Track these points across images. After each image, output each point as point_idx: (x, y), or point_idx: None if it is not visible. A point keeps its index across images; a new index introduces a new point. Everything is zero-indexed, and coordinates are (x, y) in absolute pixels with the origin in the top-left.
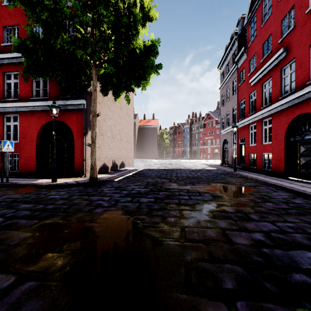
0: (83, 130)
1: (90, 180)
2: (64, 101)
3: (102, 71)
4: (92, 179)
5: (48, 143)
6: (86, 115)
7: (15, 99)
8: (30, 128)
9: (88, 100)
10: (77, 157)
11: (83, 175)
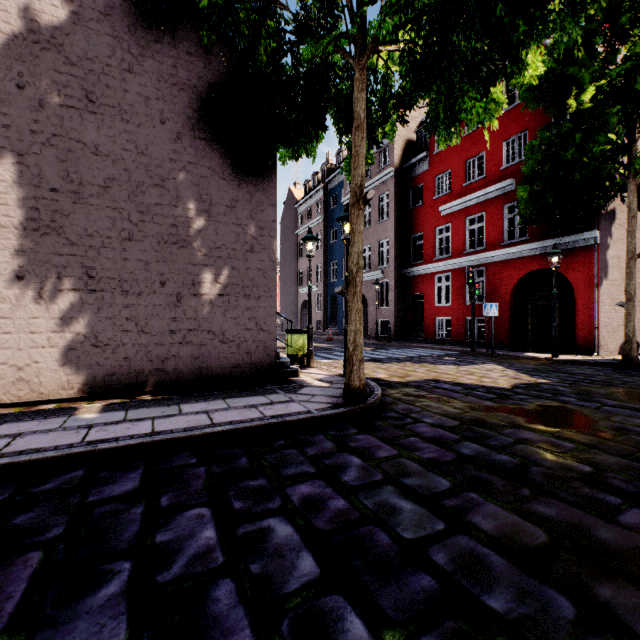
0: (594, 280)
1: (624, 358)
2: (558, 239)
3: (639, 175)
4: (627, 357)
5: (527, 303)
6: (598, 255)
7: (480, 248)
8: (500, 283)
9: (601, 229)
10: (581, 323)
11: (593, 353)
